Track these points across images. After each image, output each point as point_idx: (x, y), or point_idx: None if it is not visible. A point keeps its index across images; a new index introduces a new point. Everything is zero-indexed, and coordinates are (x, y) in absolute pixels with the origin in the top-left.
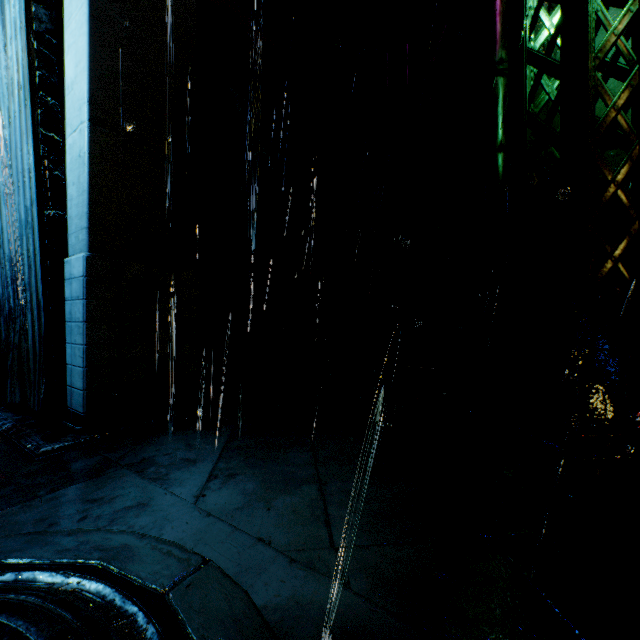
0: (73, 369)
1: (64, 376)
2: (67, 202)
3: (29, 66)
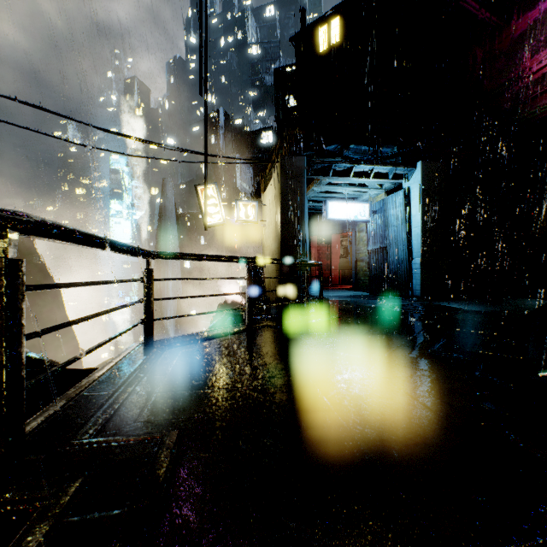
0: (416, 286)
1: (412, 288)
2: (412, 244)
3: (405, 214)
